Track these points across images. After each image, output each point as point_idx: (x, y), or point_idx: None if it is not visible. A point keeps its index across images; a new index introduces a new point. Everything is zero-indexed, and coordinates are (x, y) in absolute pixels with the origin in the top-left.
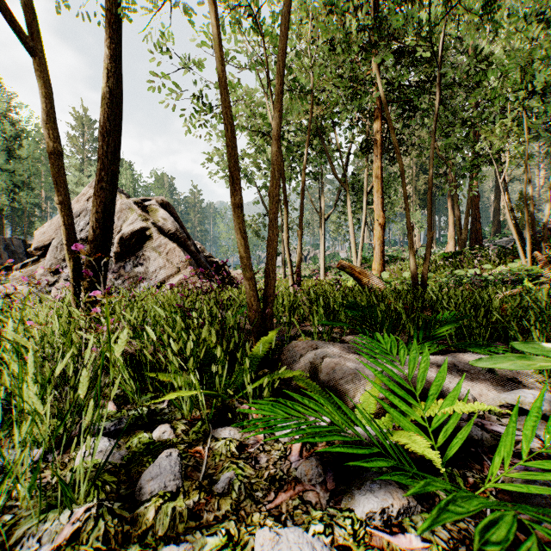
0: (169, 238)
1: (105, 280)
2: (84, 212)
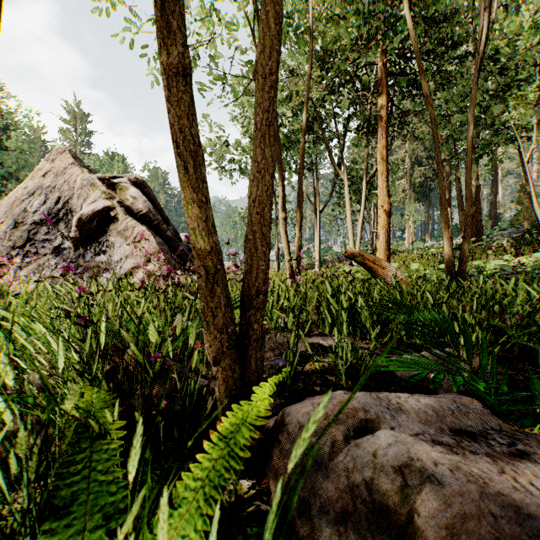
0: (139, 220)
1: None
2: (39, 190)
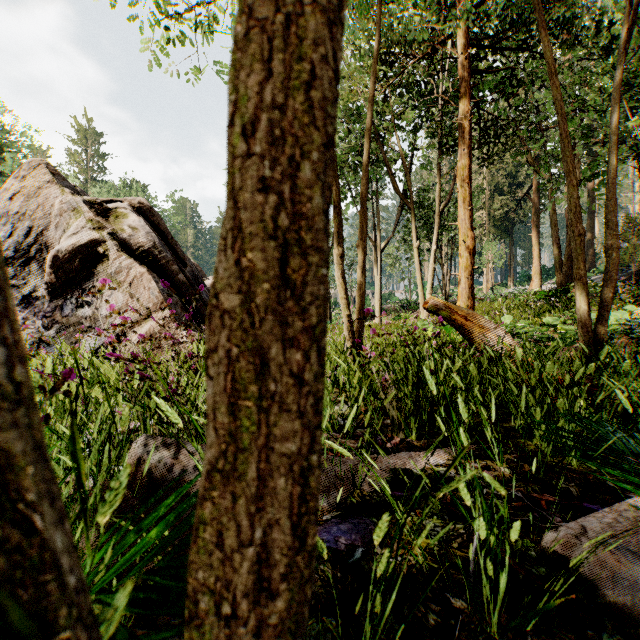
0: (139, 258)
1: None
2: (5, 217)
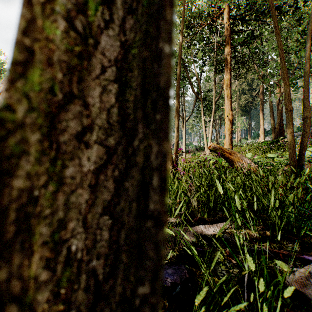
0: None
1: None
2: None
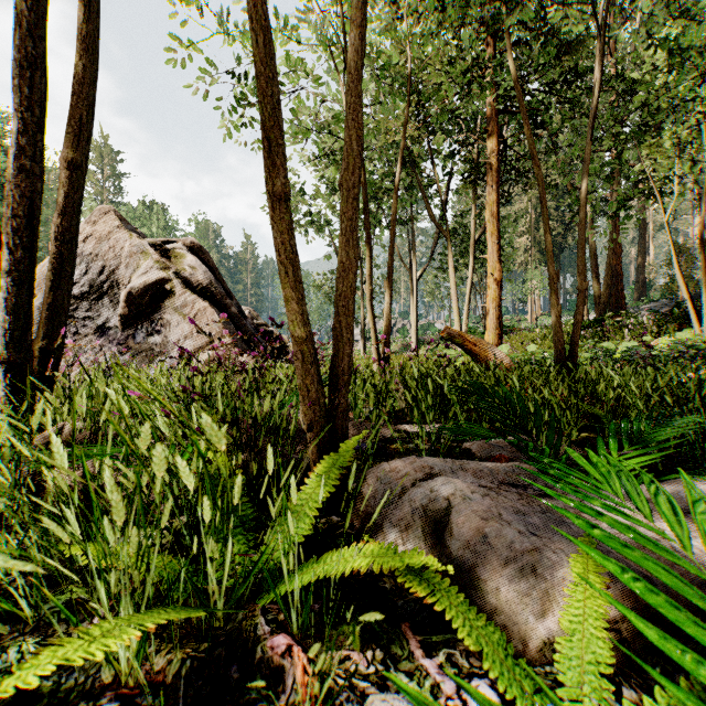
0: (199, 294)
1: (59, 348)
2: (79, 258)
